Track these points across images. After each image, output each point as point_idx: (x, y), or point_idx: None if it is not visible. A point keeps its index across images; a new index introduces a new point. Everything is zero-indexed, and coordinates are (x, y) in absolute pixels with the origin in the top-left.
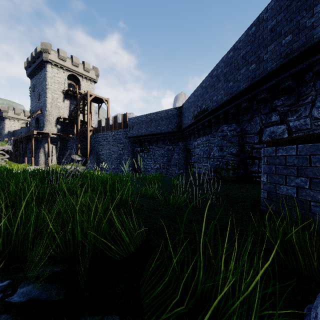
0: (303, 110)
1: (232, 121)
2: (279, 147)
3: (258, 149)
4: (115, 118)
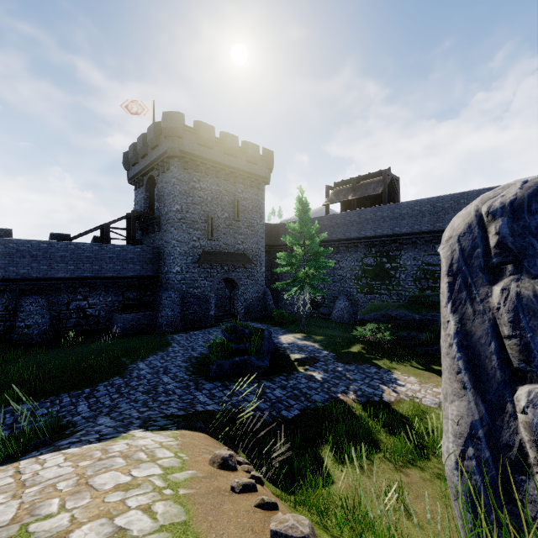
0: (96, 296)
1: (32, 292)
2: (127, 315)
3: (66, 313)
4: None
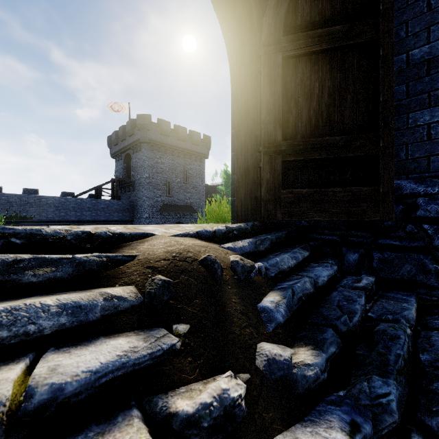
0: None
1: None
2: None
3: None
4: None
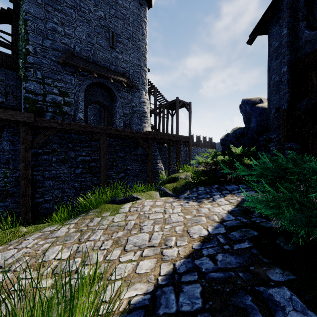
0: None
1: None
2: None
3: None
4: (205, 139)
